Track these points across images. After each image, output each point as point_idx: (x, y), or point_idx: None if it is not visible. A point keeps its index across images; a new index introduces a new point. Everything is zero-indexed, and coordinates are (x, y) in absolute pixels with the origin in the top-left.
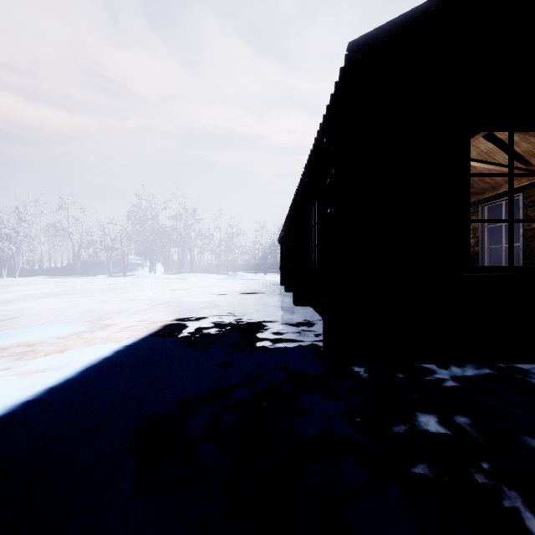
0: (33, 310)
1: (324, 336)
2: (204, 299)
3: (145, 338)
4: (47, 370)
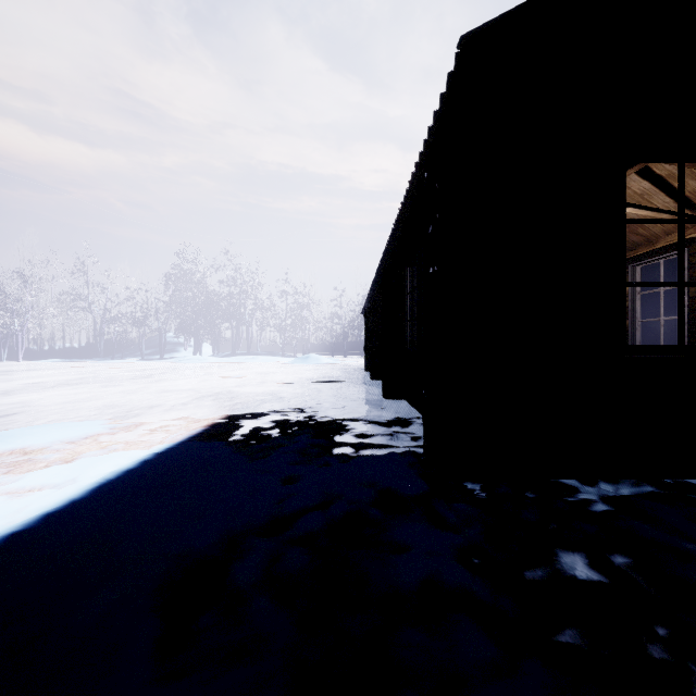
0: (37, 404)
1: (425, 440)
2: (264, 390)
3: (184, 442)
4: (46, 488)
